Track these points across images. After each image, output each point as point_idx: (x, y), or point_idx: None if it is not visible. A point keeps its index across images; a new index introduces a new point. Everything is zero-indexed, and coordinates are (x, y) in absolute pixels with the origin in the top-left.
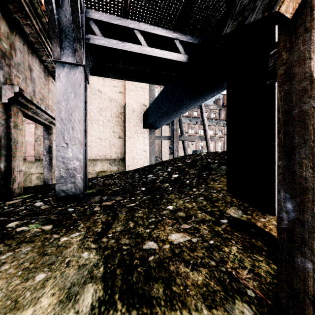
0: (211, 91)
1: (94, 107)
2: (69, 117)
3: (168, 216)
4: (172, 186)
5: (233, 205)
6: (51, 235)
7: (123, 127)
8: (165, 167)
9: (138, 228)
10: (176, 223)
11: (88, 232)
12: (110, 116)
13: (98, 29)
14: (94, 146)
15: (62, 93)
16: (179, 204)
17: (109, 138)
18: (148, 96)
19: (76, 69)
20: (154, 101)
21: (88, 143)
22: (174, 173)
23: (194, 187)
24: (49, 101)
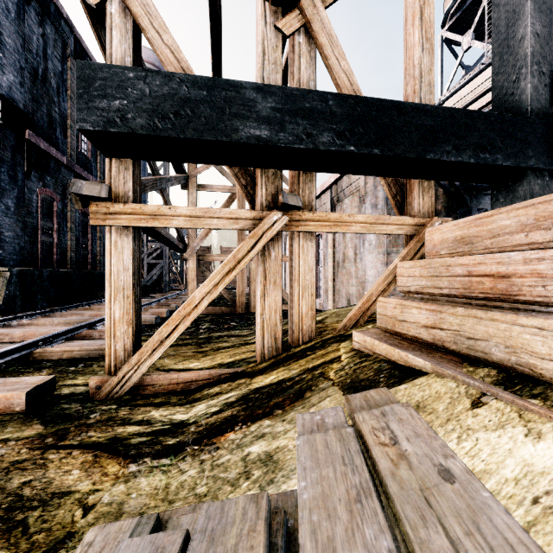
0: None
1: None
2: None
3: None
4: None
5: None
6: None
7: None
8: None
9: None
10: None
11: None
12: None
13: None
14: None
15: None
16: None
17: None
18: None
19: (468, 212)
20: None
21: None
22: None
23: None
24: None
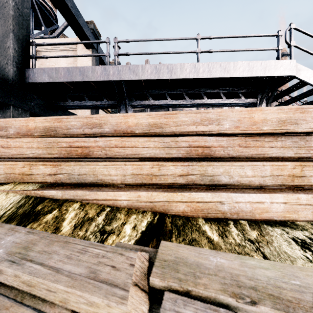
0: None
1: None
2: None
3: None
4: None
5: None
6: None
7: None
8: None
9: None
10: None
11: None
12: None
13: None
14: None
15: None
16: None
17: None
18: (90, 111)
19: None
20: None
21: None
22: None
23: None
24: None
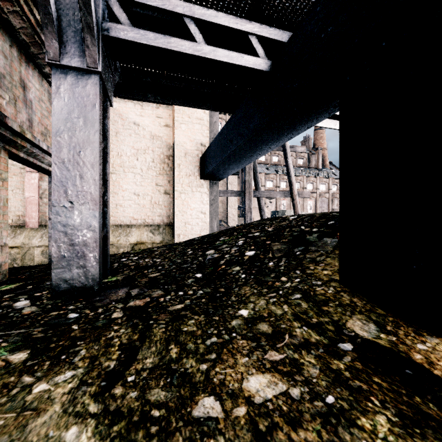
0: (308, 117)
1: (127, 147)
2: (75, 158)
3: (240, 332)
4: (246, 272)
5: (357, 311)
6: (20, 377)
7: (171, 178)
8: (234, 238)
9: (186, 361)
10: (257, 348)
11: (91, 369)
12: (151, 161)
13: (124, 14)
14: (127, 205)
15: (63, 118)
16: (260, 307)
17: (149, 193)
18: (208, 131)
19: (87, 78)
20: (217, 137)
21: (119, 202)
22: (249, 249)
23: (283, 274)
24: None
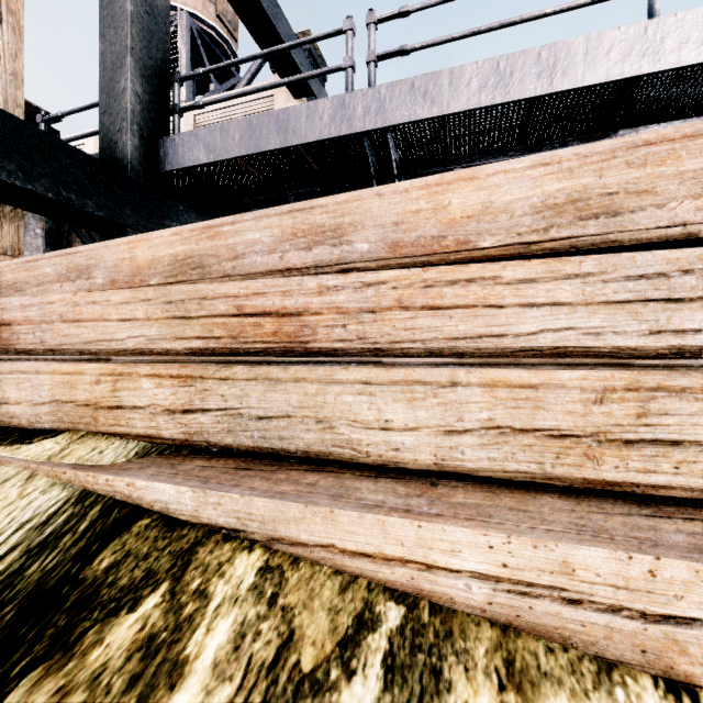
0: None
1: None
2: None
3: None
4: None
5: None
6: None
7: None
8: None
9: None
10: None
11: None
12: None
13: None
14: None
15: None
16: None
17: None
18: None
19: None
20: None
21: None
22: None
23: None
24: None
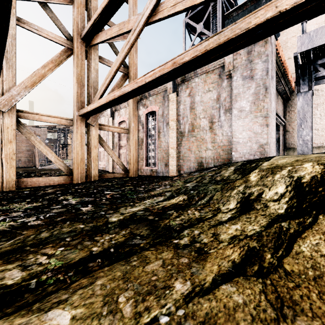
0: None
1: None
2: (304, 116)
3: None
4: None
5: None
6: None
7: None
8: None
9: None
10: None
11: None
12: None
13: (321, 68)
14: None
15: (300, 106)
16: None
17: None
18: None
19: (308, 93)
20: None
21: None
22: None
23: None
24: (278, 111)
